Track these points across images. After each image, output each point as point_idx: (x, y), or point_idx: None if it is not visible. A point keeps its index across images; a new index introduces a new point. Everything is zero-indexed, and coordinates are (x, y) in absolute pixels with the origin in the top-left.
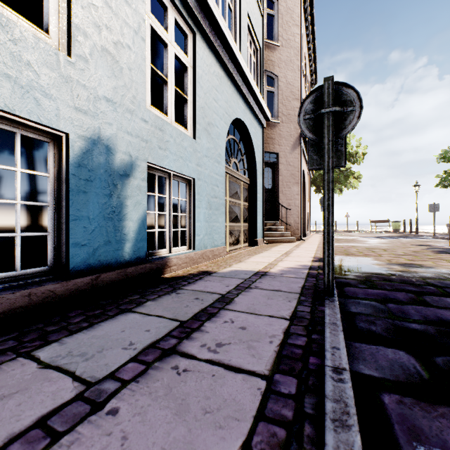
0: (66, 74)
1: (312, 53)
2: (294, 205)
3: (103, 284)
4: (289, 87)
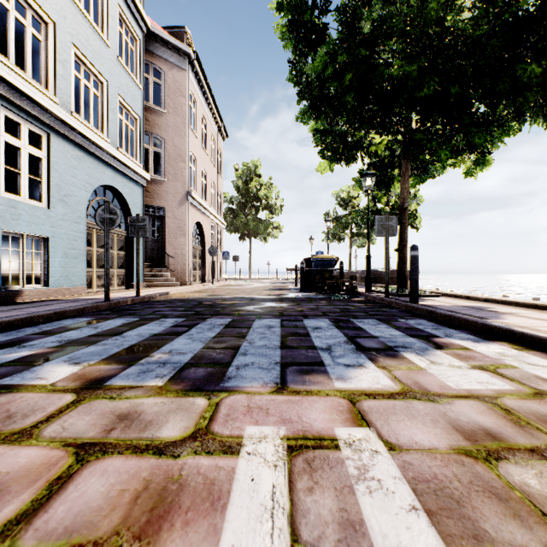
0: None
1: (216, 111)
2: (181, 254)
3: None
4: (176, 150)
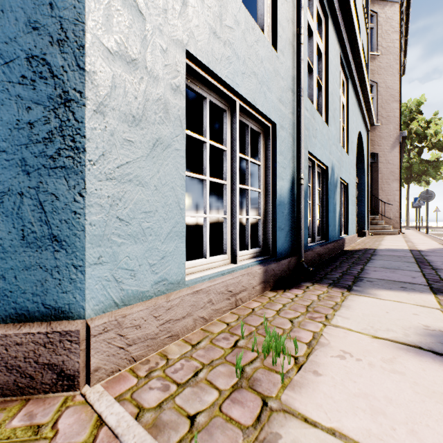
0: (328, 137)
1: (403, 47)
2: (393, 200)
3: (335, 248)
4: (388, 91)
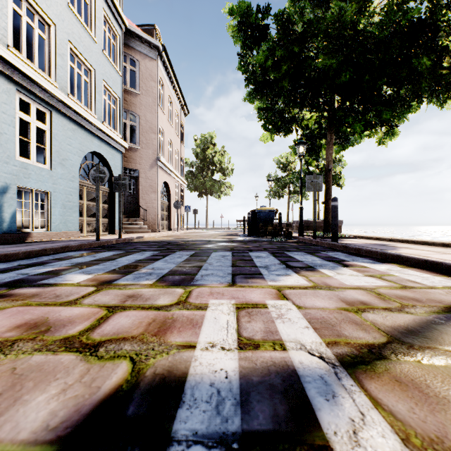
0: None
1: (180, 93)
2: (152, 207)
3: None
4: (148, 124)
